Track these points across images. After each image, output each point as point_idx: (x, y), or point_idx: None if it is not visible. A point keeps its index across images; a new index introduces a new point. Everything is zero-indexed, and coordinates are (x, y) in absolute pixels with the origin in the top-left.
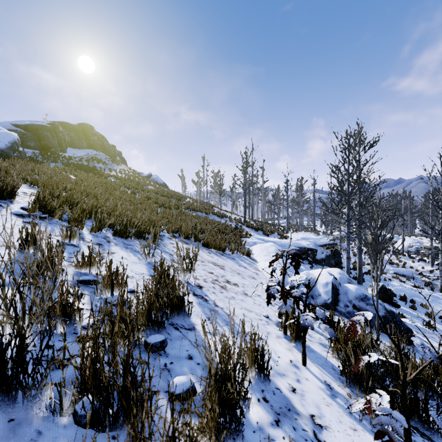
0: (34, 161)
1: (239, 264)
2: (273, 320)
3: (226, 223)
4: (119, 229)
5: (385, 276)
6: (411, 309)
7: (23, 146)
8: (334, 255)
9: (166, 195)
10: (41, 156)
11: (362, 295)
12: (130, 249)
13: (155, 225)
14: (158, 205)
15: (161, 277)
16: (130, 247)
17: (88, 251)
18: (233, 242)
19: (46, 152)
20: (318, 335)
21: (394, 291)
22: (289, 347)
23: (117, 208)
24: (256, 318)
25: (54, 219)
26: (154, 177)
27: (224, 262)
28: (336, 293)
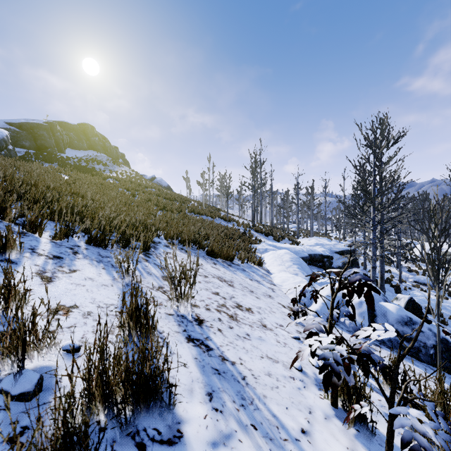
0: (25, 160)
1: (251, 277)
2: (309, 375)
3: (234, 227)
4: (95, 236)
5: (405, 285)
6: (442, 324)
7: (17, 145)
8: (351, 263)
9: (169, 198)
10: (35, 156)
11: (405, 318)
12: (104, 263)
13: (148, 230)
14: (159, 208)
15: (131, 317)
16: (107, 260)
17: (30, 270)
18: (243, 249)
19: (42, 152)
20: (375, 394)
21: (418, 302)
22: (349, 441)
23: (99, 208)
24: (285, 375)
25: (4, 223)
26: (158, 180)
27: (232, 275)
28: (372, 314)
